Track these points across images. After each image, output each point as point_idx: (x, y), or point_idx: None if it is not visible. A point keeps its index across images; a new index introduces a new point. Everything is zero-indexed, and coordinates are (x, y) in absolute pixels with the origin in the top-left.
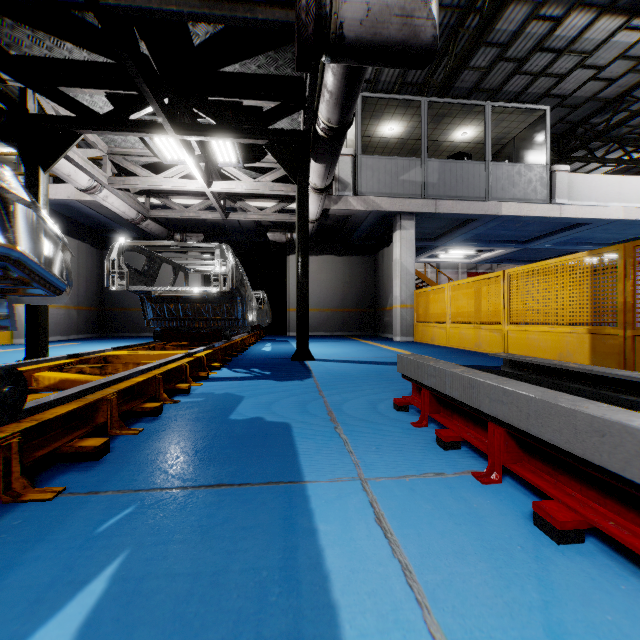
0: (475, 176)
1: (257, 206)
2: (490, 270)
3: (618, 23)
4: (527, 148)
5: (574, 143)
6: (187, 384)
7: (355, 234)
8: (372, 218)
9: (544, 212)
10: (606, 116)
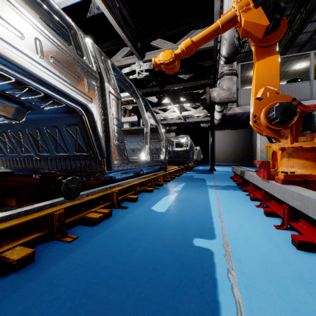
0: (302, 88)
1: (196, 116)
2: None
3: None
4: None
5: None
6: (182, 172)
7: (240, 120)
8: (246, 114)
9: None
10: None
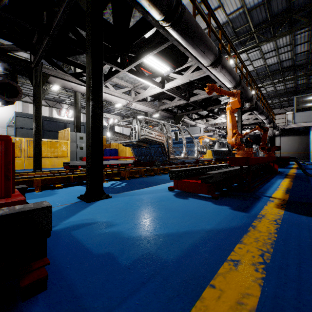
0: None
1: None
2: None
3: None
4: None
5: None
6: None
7: (300, 129)
8: (301, 127)
9: None
10: None
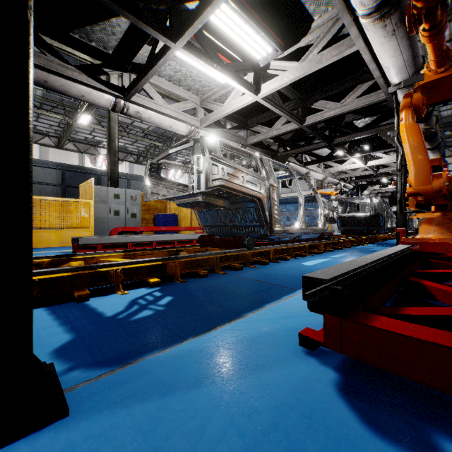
0: None
1: None
2: None
3: None
4: None
5: None
6: None
7: None
8: None
9: None
10: None
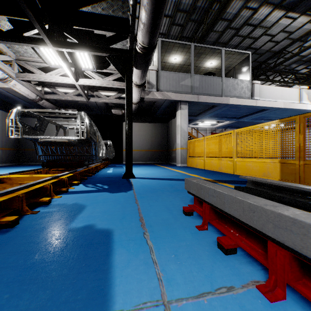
0: (217, 84)
1: (105, 94)
2: (221, 131)
3: (282, 14)
4: (239, 73)
5: (260, 72)
6: (48, 198)
7: (157, 112)
8: (166, 103)
9: (249, 103)
10: (274, 60)
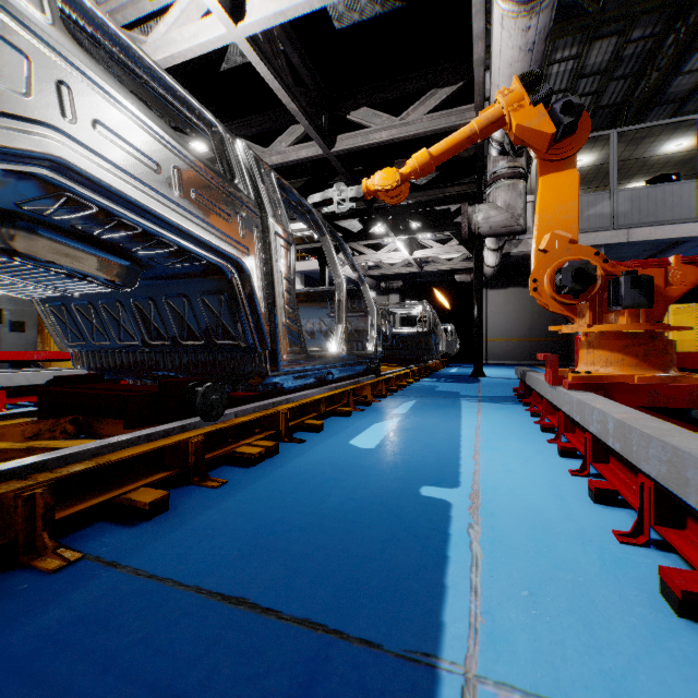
0: (681, 197)
1: (446, 258)
2: None
3: None
4: None
5: None
6: (412, 380)
7: None
8: None
9: None
10: None
